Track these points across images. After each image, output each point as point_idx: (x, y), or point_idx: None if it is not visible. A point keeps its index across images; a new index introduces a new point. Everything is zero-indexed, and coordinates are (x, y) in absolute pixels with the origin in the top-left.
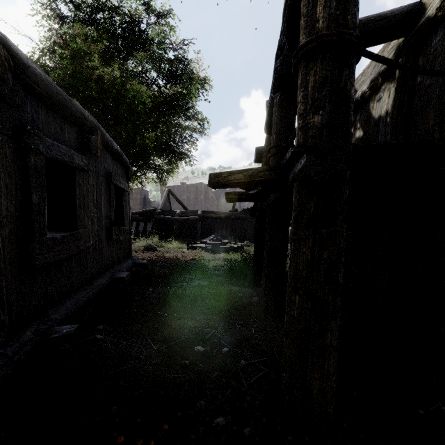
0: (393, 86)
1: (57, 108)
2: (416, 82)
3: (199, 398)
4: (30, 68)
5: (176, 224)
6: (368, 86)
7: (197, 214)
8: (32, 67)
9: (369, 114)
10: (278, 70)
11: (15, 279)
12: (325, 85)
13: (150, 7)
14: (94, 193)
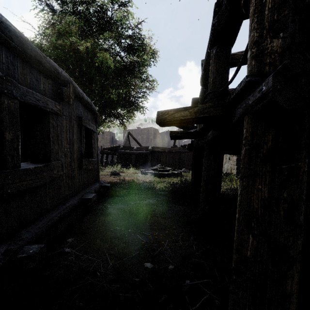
0: None
1: (32, 62)
2: None
3: None
4: (3, 24)
5: (133, 156)
6: None
7: (148, 149)
8: (6, 24)
9: None
10: (215, 26)
11: None
12: (287, 3)
13: None
14: (67, 133)
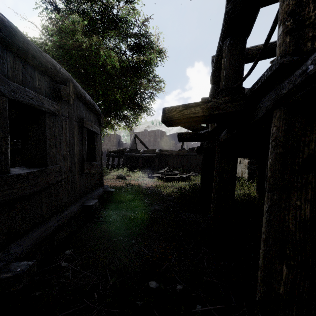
0: None
1: (25, 56)
2: None
3: None
4: None
5: (140, 159)
6: None
7: (155, 152)
8: None
9: None
10: (229, 13)
11: None
12: None
13: None
14: (66, 135)
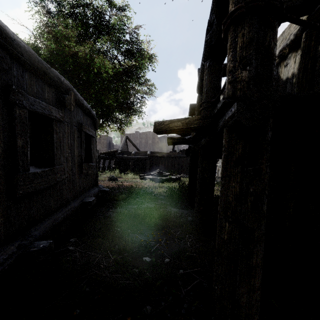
0: (298, 54)
1: (38, 73)
2: (319, 49)
3: (145, 303)
4: (15, 41)
5: (131, 161)
6: (278, 55)
7: (146, 154)
8: (17, 41)
9: (278, 77)
10: (208, 42)
11: (3, 205)
12: (251, 45)
13: (112, 3)
14: (68, 138)
